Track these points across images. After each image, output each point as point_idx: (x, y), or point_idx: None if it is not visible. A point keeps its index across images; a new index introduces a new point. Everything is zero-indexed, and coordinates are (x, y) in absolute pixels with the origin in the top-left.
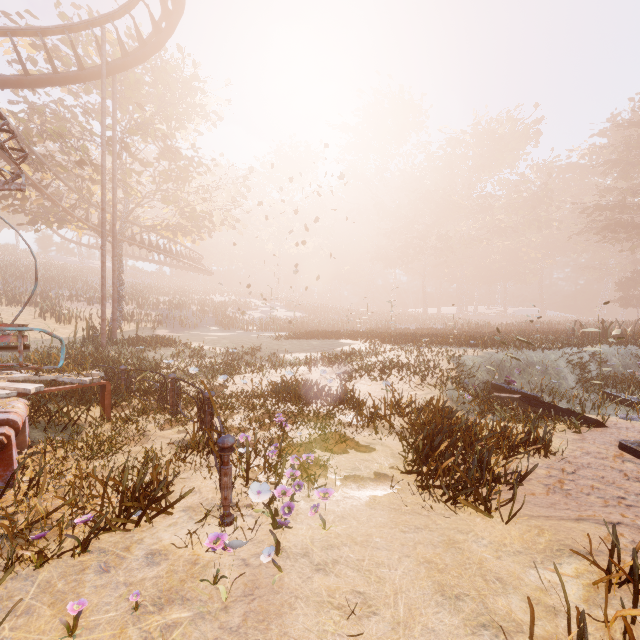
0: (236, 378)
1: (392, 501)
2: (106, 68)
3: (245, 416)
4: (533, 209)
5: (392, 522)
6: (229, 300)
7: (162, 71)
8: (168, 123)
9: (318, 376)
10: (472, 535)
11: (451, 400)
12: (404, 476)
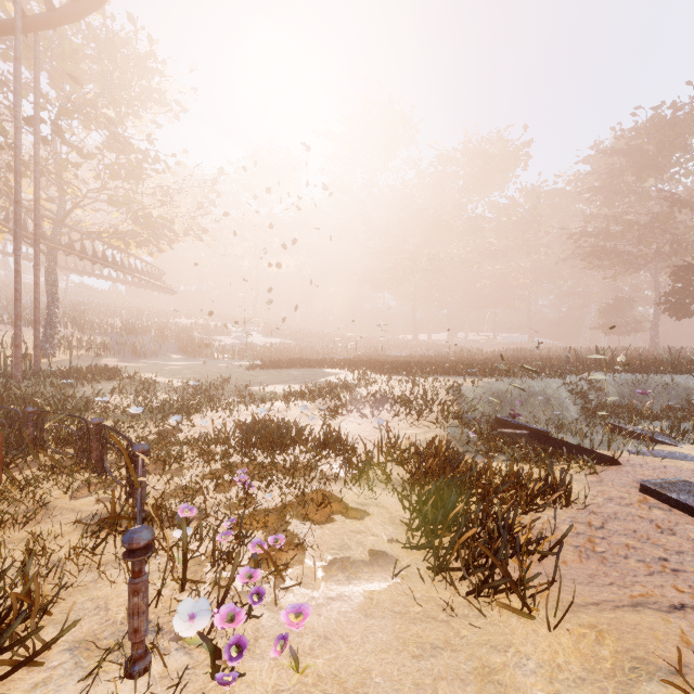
0: (194, 418)
1: (396, 598)
2: (23, 21)
3: (199, 471)
4: (523, 233)
5: (398, 639)
6: (196, 324)
7: (108, 43)
8: (117, 108)
9: (298, 413)
10: (512, 653)
11: (453, 439)
12: (408, 552)
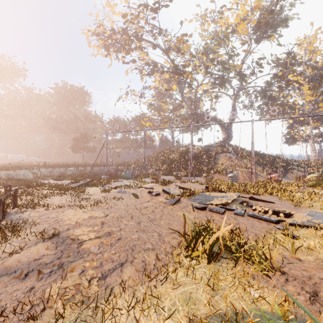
0: None
1: None
2: None
3: None
4: (23, 110)
5: None
6: None
7: None
8: None
9: None
10: None
11: None
12: None
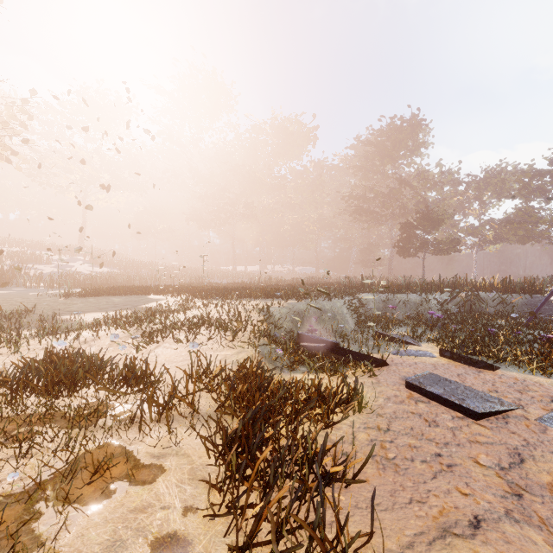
0: None
1: None
2: None
3: None
4: (312, 193)
5: None
6: (8, 251)
7: None
8: None
9: (108, 342)
10: None
11: (263, 356)
12: (208, 524)
